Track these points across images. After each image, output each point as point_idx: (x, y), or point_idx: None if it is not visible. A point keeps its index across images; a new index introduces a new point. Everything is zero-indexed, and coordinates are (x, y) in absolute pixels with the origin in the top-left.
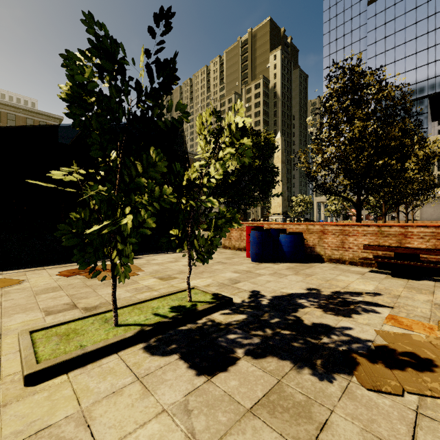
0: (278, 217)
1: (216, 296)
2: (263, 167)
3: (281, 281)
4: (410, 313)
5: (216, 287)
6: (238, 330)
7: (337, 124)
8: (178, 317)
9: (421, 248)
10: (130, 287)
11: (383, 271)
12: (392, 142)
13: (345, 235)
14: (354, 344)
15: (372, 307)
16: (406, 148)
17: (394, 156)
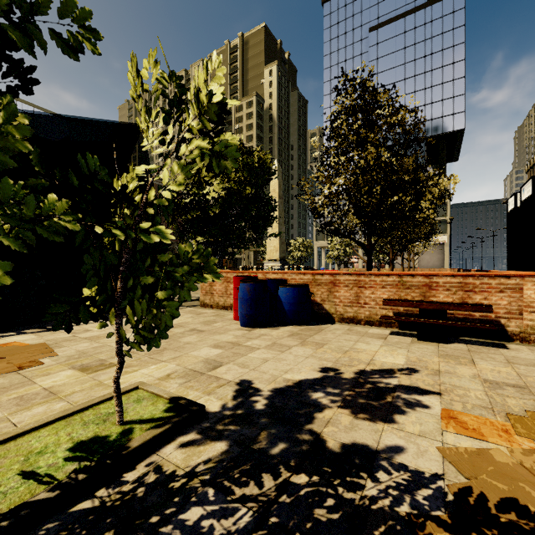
0: (274, 264)
1: (176, 403)
2: (257, 197)
3: (283, 358)
4: (465, 401)
5: (180, 378)
6: (209, 489)
7: (346, 150)
8: (76, 479)
9: (449, 302)
10: (9, 394)
11: (406, 332)
12: (407, 176)
13: (360, 287)
14: (419, 492)
15: (415, 396)
16: (421, 184)
17: (407, 193)
